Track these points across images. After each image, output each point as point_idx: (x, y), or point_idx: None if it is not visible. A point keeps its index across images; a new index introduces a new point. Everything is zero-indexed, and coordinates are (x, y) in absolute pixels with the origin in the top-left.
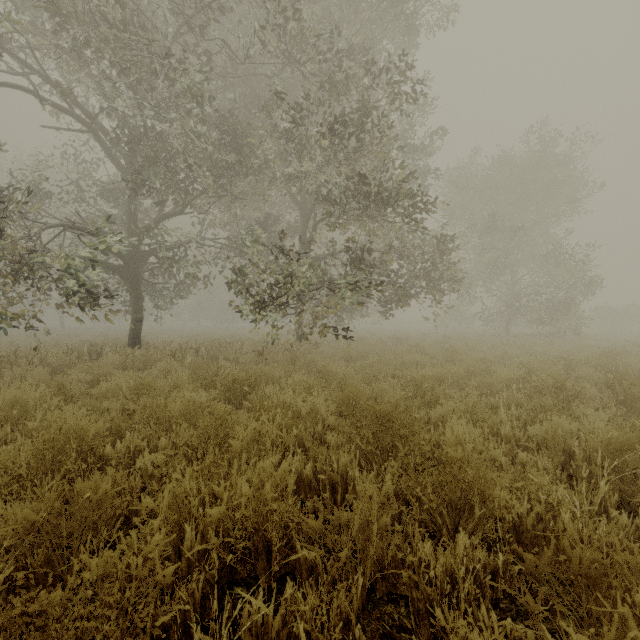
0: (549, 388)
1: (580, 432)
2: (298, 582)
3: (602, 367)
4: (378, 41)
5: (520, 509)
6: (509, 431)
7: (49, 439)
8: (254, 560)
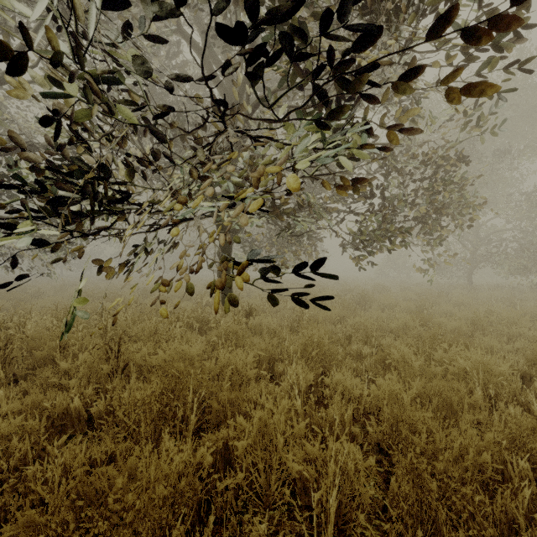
0: None
1: None
2: None
3: None
4: None
5: None
6: None
7: None
8: None
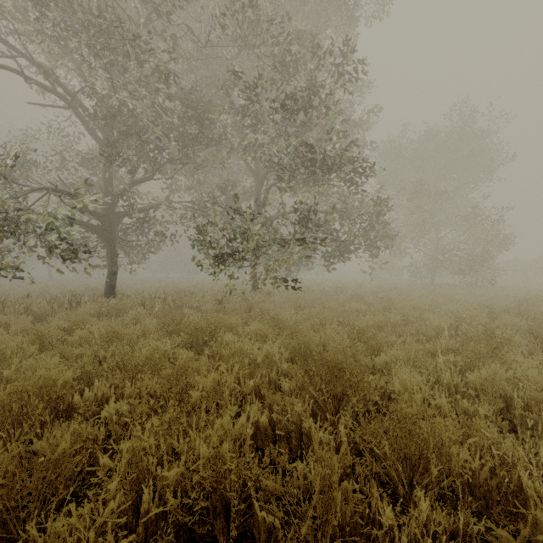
0: (480, 335)
1: (516, 380)
2: (256, 541)
3: (521, 315)
4: (323, 29)
5: (474, 464)
6: (449, 378)
7: (16, 391)
8: (212, 520)
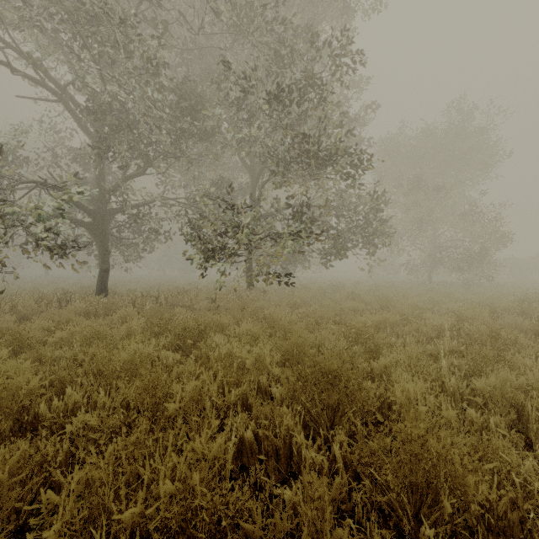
0: (484, 336)
1: (529, 387)
2: None
3: (524, 314)
4: (319, 22)
5: (492, 495)
6: (454, 384)
7: None
8: None
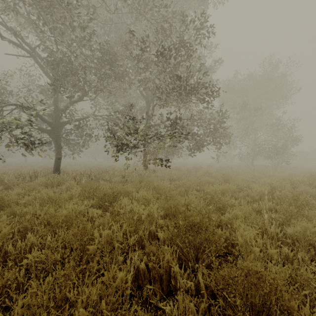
0: (289, 199)
1: None
2: None
3: (311, 185)
4: (187, 9)
5: (307, 312)
6: (273, 230)
7: None
8: None
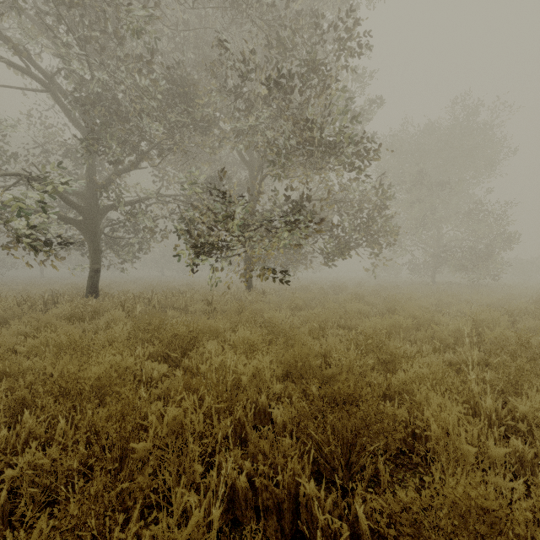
0: (511, 345)
1: None
2: None
3: None
4: (321, 9)
5: None
6: (490, 406)
7: None
8: None
